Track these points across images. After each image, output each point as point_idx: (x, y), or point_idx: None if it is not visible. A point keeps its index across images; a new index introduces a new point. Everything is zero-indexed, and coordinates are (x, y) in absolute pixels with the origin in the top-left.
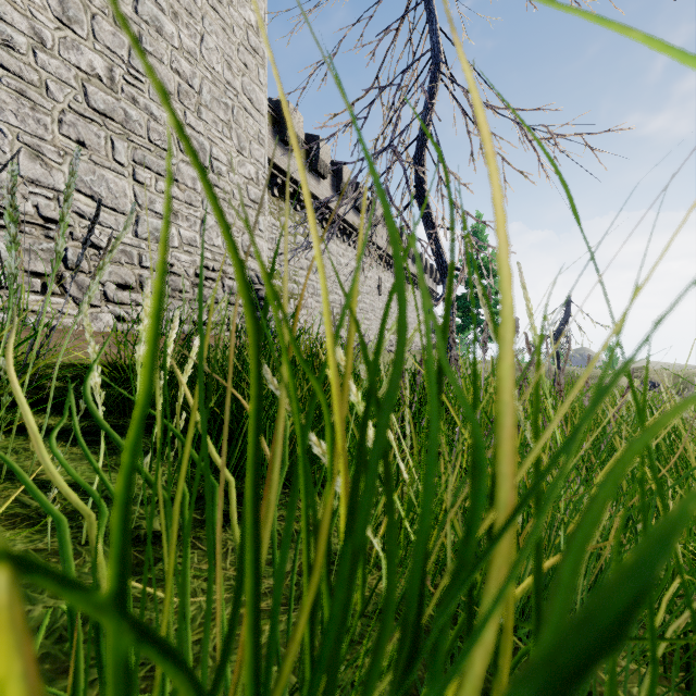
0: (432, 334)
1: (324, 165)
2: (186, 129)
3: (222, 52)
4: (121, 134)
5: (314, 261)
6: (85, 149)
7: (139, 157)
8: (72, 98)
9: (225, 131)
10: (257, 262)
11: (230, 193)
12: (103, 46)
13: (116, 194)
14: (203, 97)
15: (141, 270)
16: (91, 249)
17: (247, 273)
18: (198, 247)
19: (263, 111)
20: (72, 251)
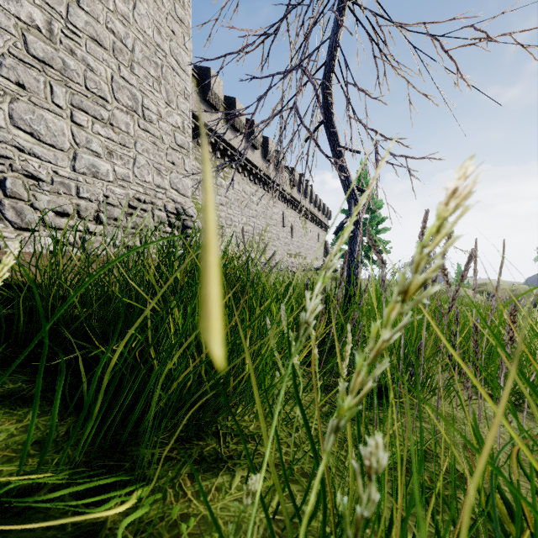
0: (324, 258)
1: (240, 122)
2: (120, 81)
3: (152, 19)
4: (59, 80)
5: (232, 199)
6: (24, 91)
7: (77, 101)
8: (11, 44)
9: (155, 85)
10: (183, 197)
11: (159, 137)
12: (42, 1)
13: (55, 132)
14: (136, 55)
15: (79, 200)
16: (31, 180)
17: (174, 206)
18: (131, 182)
19: (188, 72)
20: (11, 181)
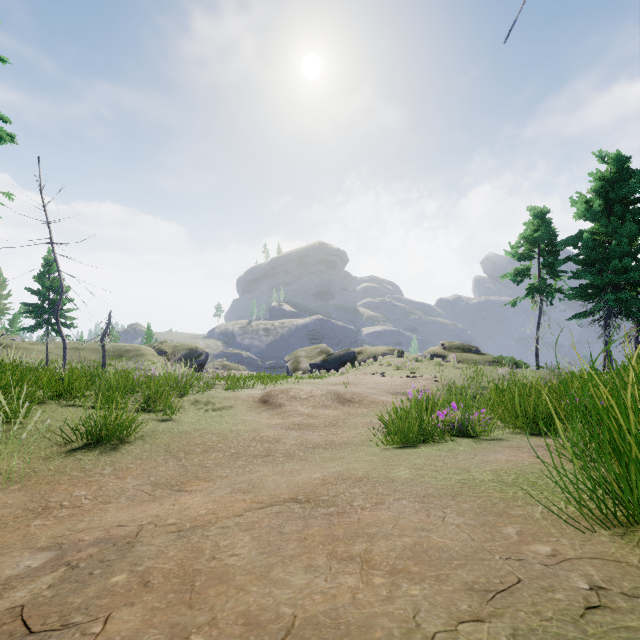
0: None
1: None
2: None
3: None
4: None
5: None
6: None
7: None
8: None
9: None
10: None
11: None
12: None
13: None
14: None
15: None
16: None
17: None
18: None
19: None
20: None
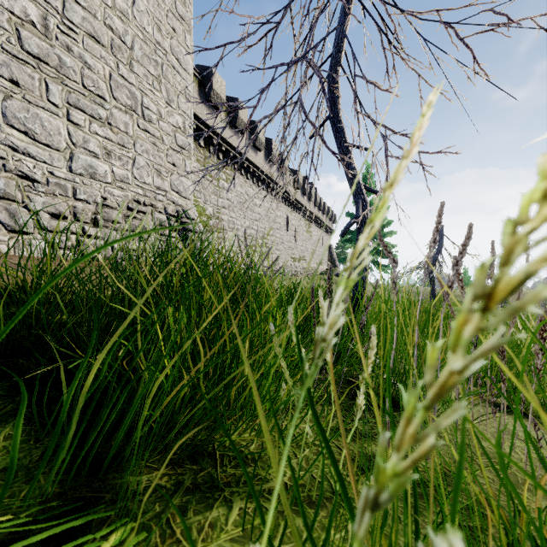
0: (328, 262)
1: (242, 123)
2: (119, 80)
3: (152, 16)
4: (55, 77)
5: (234, 201)
6: (18, 88)
7: (73, 100)
8: (5, 39)
9: (155, 84)
10: (184, 199)
11: (159, 138)
12: None
13: (51, 131)
14: (135, 53)
15: (76, 202)
16: (25, 181)
17: (175, 208)
18: (130, 184)
19: (189, 70)
20: (4, 182)
